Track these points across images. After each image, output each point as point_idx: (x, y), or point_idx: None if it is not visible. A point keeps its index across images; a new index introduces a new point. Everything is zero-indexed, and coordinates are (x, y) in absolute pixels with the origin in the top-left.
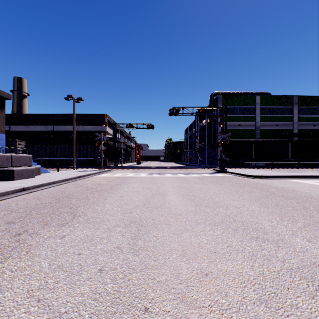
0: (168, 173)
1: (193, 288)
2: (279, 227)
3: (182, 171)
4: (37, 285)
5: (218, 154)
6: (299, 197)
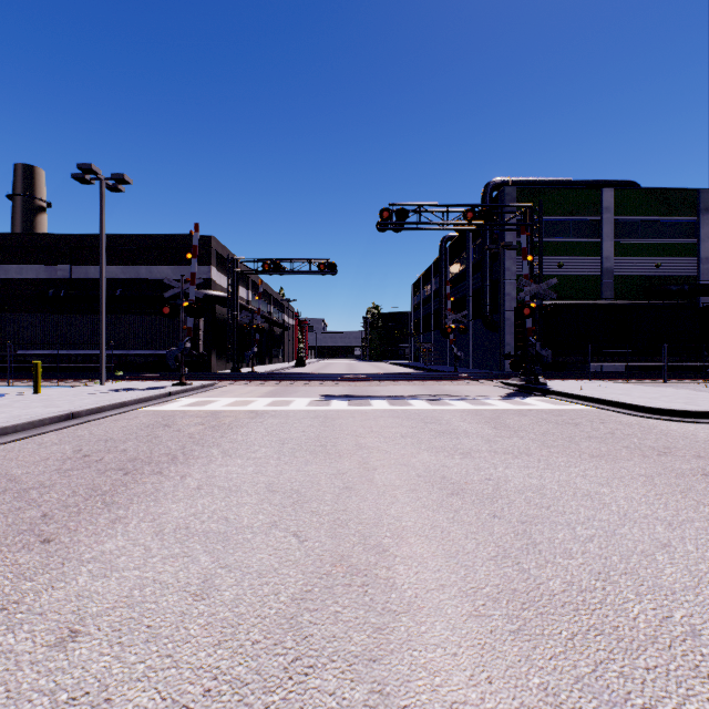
0: (378, 395)
1: None
2: None
3: (416, 388)
4: None
5: (505, 342)
6: None
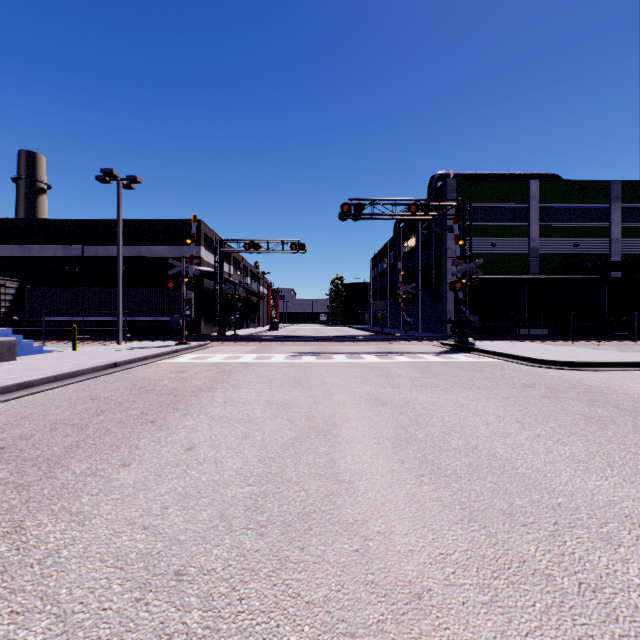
0: (339, 352)
1: None
2: None
3: (371, 347)
4: None
5: (447, 309)
6: None
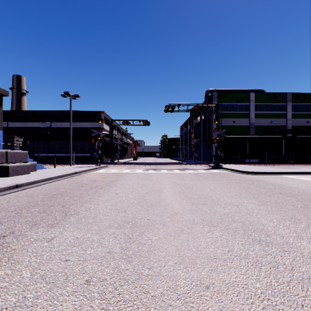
0: (164, 169)
1: (193, 306)
2: (281, 228)
3: (178, 167)
4: (13, 301)
5: (213, 150)
6: (297, 194)
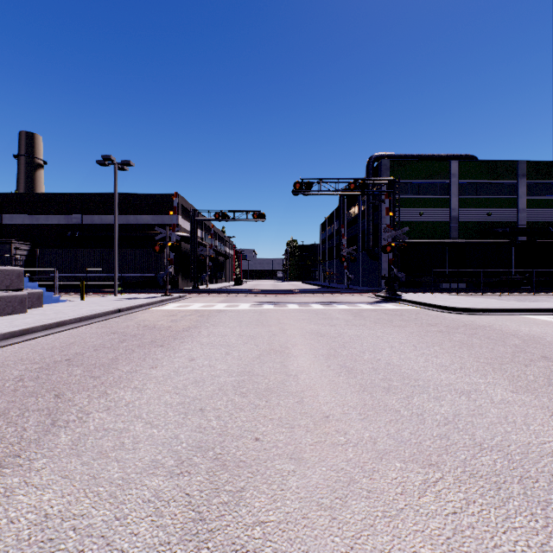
0: (292, 302)
1: None
2: None
3: (318, 298)
4: None
5: (382, 267)
6: None
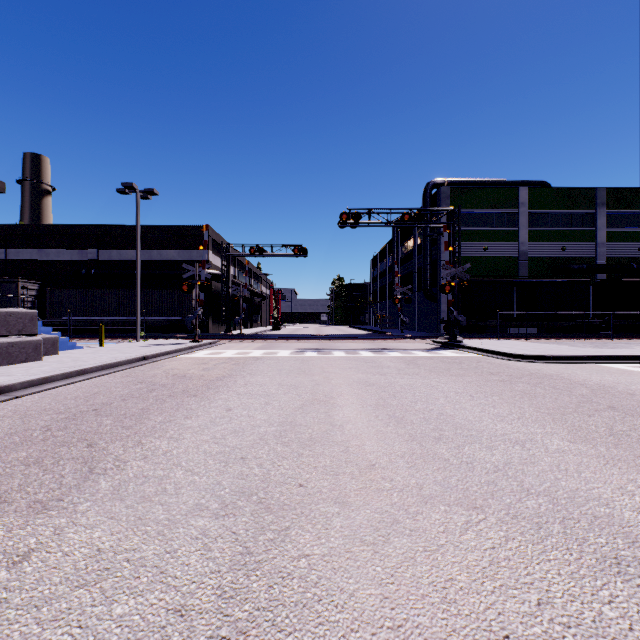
0: (338, 349)
1: None
2: None
3: (367, 344)
4: None
5: (441, 310)
6: None
